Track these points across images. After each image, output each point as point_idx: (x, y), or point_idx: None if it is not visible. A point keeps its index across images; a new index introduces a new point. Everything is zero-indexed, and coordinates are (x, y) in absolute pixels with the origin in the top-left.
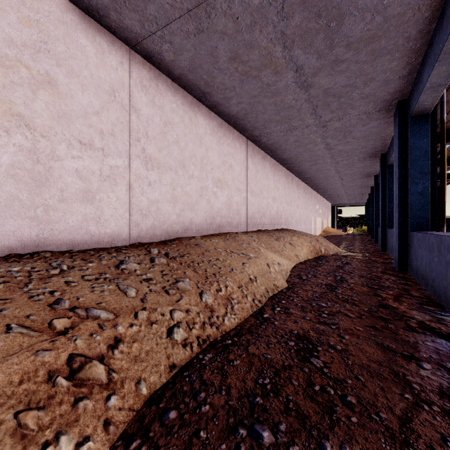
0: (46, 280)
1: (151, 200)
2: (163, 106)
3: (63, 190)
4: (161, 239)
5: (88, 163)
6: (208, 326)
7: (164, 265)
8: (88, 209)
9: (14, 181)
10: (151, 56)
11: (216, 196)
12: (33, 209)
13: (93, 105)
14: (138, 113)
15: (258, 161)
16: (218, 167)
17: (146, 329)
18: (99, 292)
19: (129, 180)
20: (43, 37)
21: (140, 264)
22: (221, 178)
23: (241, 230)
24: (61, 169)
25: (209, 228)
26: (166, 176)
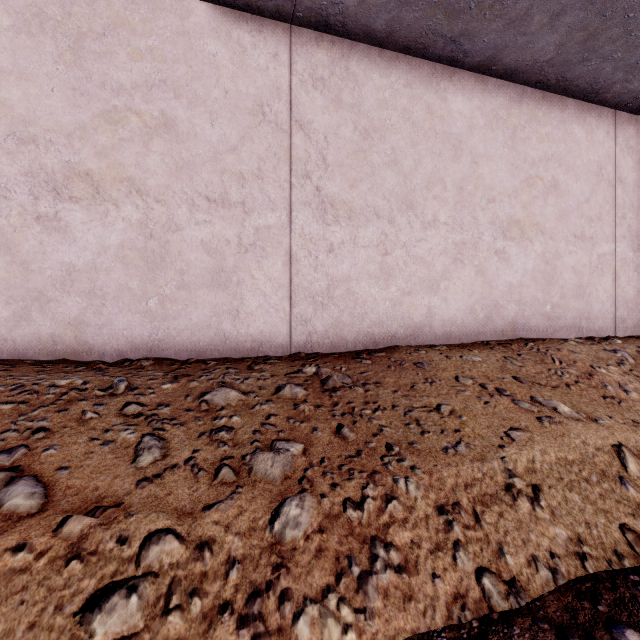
0: (69, 406)
1: (334, 276)
2: (360, 102)
3: (184, 273)
4: (355, 347)
5: (221, 228)
6: (230, 619)
7: (290, 403)
8: (221, 297)
9: (124, 265)
10: (325, 18)
11: (503, 258)
12: (145, 300)
13: (227, 139)
14: (306, 130)
15: None
16: (510, 194)
17: (46, 568)
18: (99, 442)
19: (290, 246)
20: (158, 66)
21: (248, 395)
22: (521, 216)
23: (592, 335)
24: (181, 242)
25: (481, 329)
26: (368, 231)
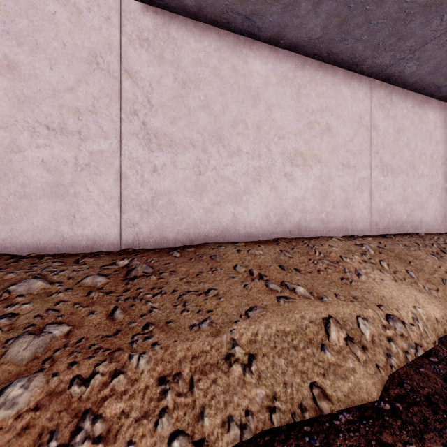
0: None
1: (157, 190)
2: (179, 60)
3: (26, 186)
4: (175, 244)
5: (59, 151)
6: None
7: (85, 291)
8: (59, 206)
9: None
10: None
11: (290, 179)
12: None
13: (65, 81)
14: (134, 78)
15: (403, 112)
16: (295, 134)
17: None
18: None
19: (120, 167)
20: (2, 18)
21: (54, 285)
22: (304, 150)
23: (355, 234)
24: (23, 161)
25: (274, 230)
26: (186, 157)
